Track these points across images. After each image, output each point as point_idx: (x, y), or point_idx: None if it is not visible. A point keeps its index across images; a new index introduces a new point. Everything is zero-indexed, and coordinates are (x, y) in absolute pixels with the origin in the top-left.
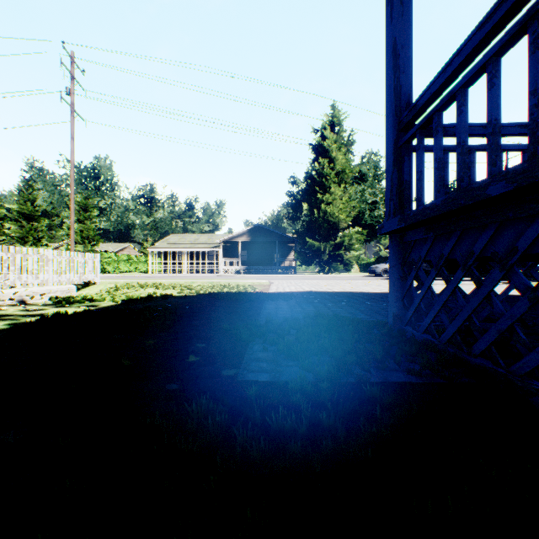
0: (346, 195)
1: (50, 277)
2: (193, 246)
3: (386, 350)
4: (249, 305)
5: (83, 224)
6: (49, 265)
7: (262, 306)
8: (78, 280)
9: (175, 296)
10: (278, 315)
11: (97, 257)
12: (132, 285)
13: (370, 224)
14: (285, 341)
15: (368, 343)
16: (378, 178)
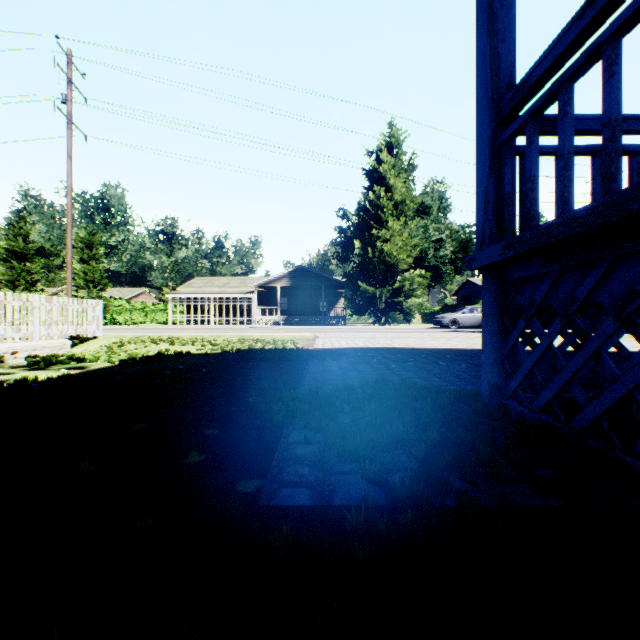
0: (406, 231)
1: (37, 329)
2: (222, 291)
3: (491, 443)
4: (288, 366)
5: (87, 265)
6: (35, 315)
7: (304, 367)
8: (74, 334)
9: (193, 355)
10: (325, 381)
11: (99, 304)
12: (142, 340)
13: (434, 266)
14: (337, 427)
15: (458, 427)
16: (444, 212)
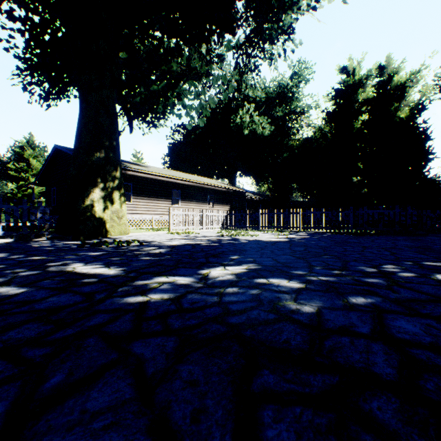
0: None
1: None
2: None
3: None
4: None
5: None
6: None
7: None
8: None
9: None
10: None
11: None
12: None
13: None
14: None
15: None
16: None
